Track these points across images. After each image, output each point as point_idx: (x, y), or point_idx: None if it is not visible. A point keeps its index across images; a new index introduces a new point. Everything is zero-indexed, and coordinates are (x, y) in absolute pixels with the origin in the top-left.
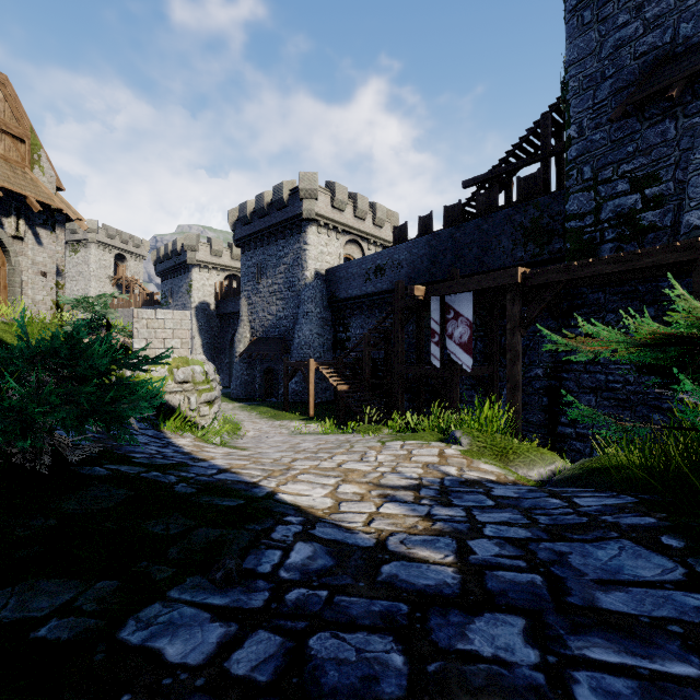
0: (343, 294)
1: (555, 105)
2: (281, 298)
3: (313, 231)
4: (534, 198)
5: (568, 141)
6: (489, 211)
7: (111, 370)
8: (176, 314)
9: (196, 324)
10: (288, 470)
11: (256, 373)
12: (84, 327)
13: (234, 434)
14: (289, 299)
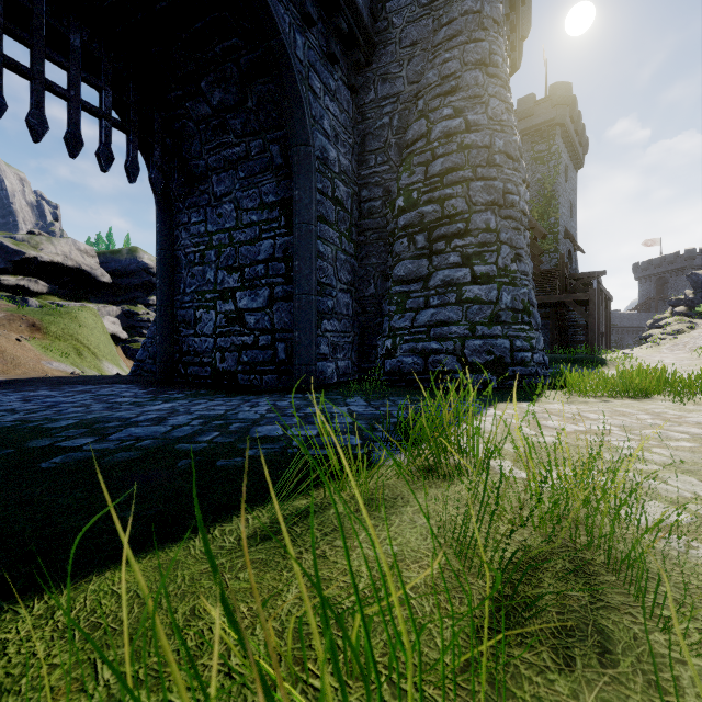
0: None
1: None
2: None
3: None
4: None
5: (558, 231)
6: None
7: None
8: None
9: None
10: None
11: None
12: None
13: None
14: None
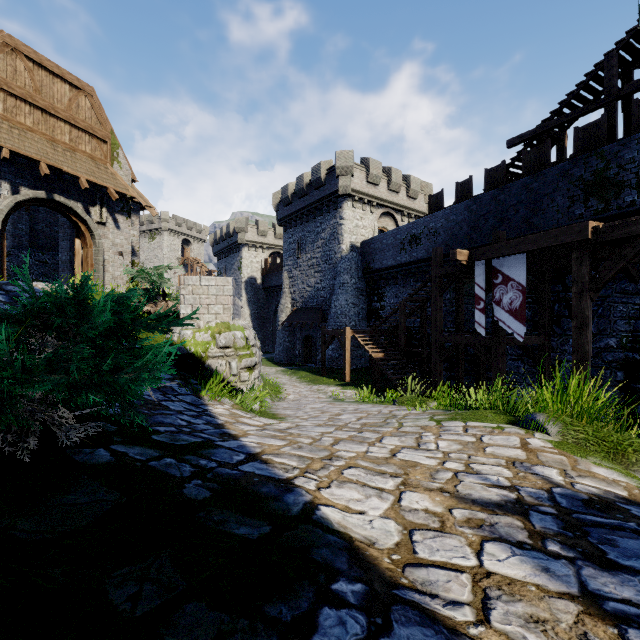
0: (378, 265)
1: (623, 41)
2: (319, 270)
3: (348, 206)
4: (596, 148)
5: None
6: (538, 169)
7: (128, 331)
8: (219, 280)
9: (245, 296)
10: (330, 460)
11: (296, 340)
12: (144, 296)
13: (276, 397)
14: (326, 271)
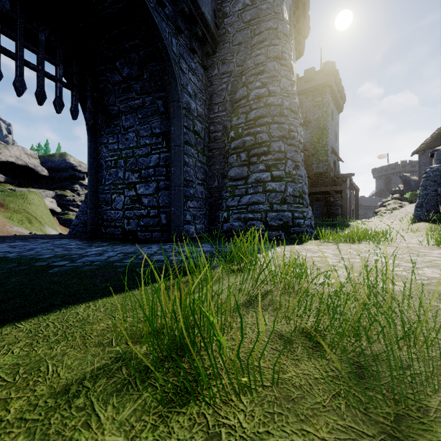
0: None
1: None
2: None
3: None
4: None
5: (328, 149)
6: None
7: None
8: None
9: None
10: None
11: None
12: None
13: None
14: None
